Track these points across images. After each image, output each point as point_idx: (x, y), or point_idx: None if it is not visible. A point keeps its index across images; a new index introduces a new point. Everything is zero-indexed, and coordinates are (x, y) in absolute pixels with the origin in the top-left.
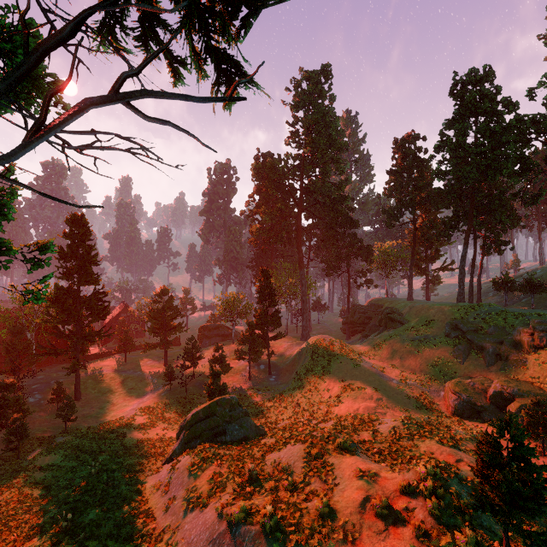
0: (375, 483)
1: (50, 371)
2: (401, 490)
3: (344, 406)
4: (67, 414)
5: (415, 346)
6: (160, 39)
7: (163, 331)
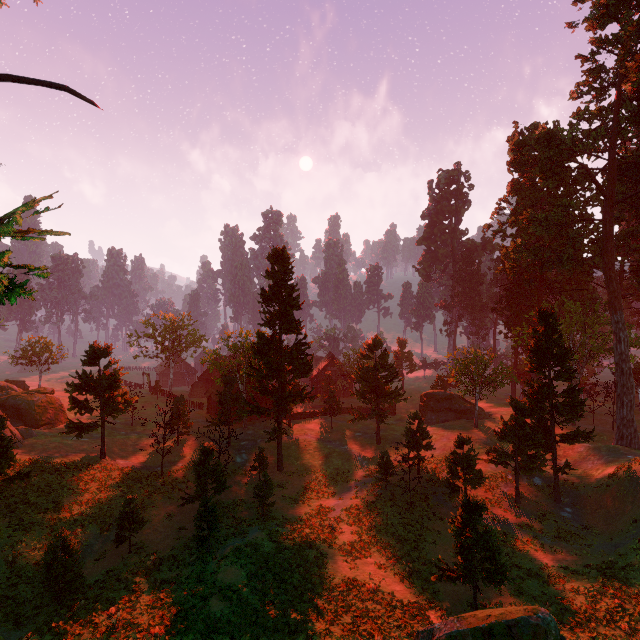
0: None
1: (259, 426)
2: None
3: None
4: (264, 496)
5: None
6: None
7: (375, 396)
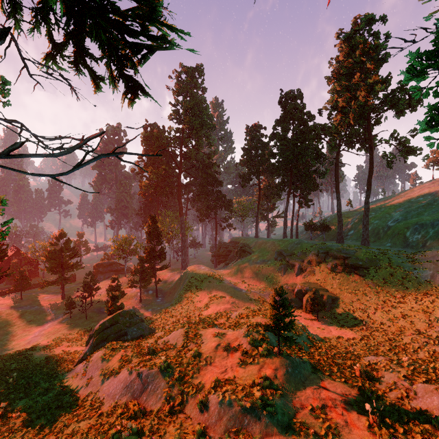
0: (224, 337)
1: None
2: (237, 337)
3: (211, 309)
4: None
5: (257, 267)
6: (87, 64)
7: (61, 269)
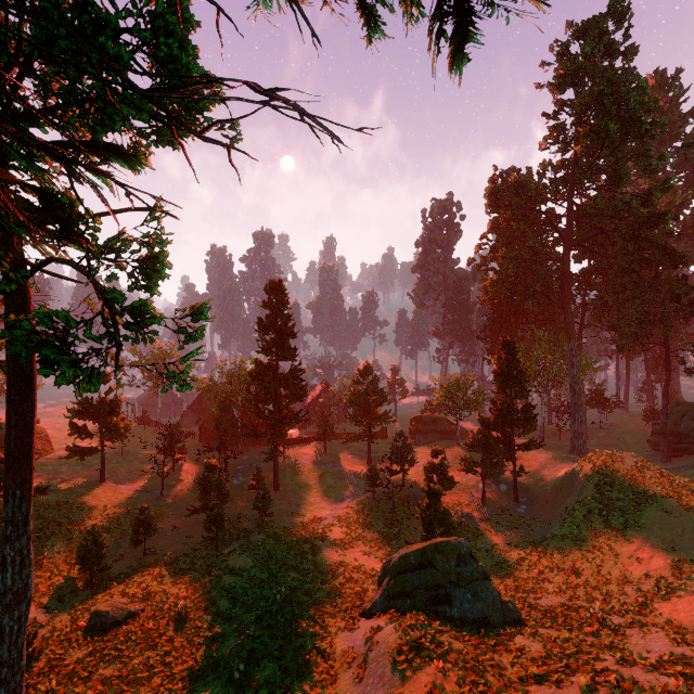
0: None
1: (254, 452)
2: None
3: (686, 605)
4: (263, 507)
5: None
6: None
7: (366, 419)
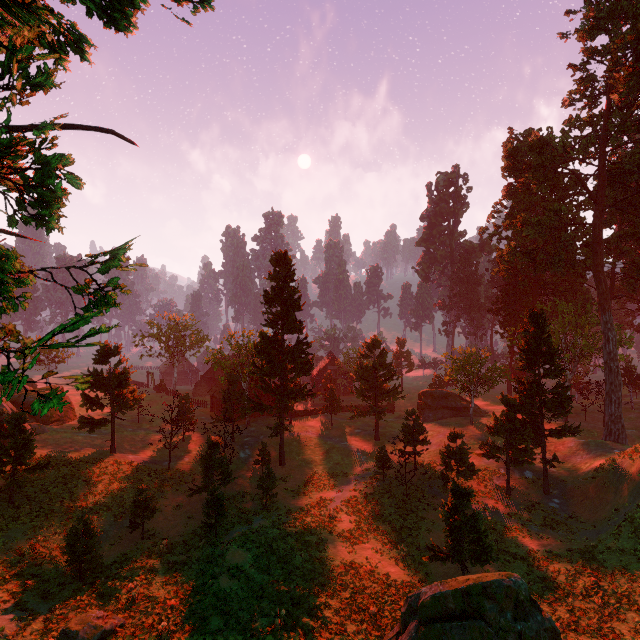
0: None
1: (261, 423)
2: None
3: None
4: (267, 487)
5: None
6: None
7: (374, 394)
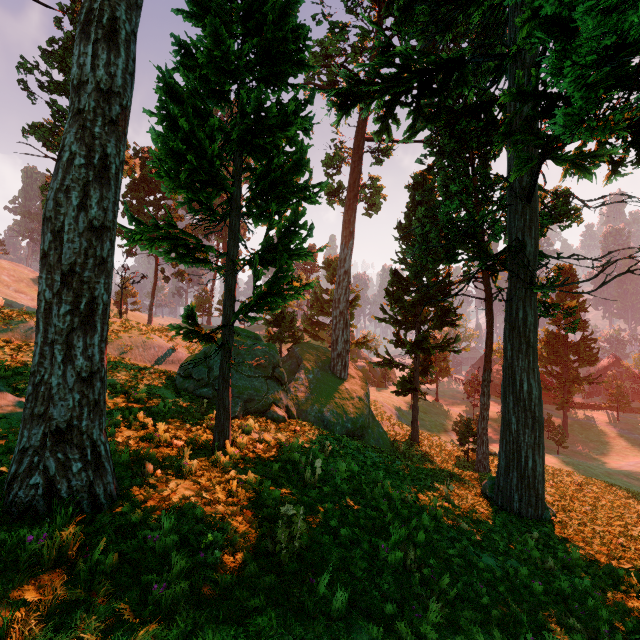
0: None
1: None
2: None
3: None
4: (558, 440)
5: None
6: None
7: None
